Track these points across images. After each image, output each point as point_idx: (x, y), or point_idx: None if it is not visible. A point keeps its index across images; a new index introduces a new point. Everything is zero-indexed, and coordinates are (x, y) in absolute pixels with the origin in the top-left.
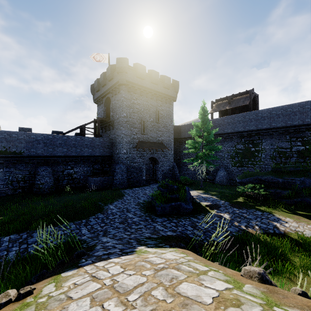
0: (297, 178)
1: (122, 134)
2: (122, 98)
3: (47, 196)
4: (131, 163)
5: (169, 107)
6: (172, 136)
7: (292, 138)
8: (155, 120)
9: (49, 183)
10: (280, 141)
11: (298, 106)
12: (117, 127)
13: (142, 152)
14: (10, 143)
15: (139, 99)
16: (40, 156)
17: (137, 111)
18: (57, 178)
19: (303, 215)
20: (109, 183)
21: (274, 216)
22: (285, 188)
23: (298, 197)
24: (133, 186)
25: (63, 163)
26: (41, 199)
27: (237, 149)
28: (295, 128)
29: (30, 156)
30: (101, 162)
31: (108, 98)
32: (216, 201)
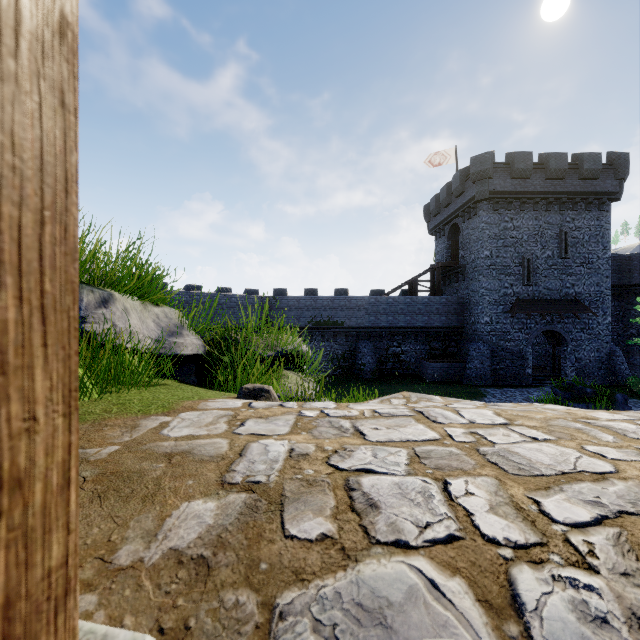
0: None
1: (482, 289)
2: (482, 225)
3: (371, 382)
4: (501, 341)
5: (599, 217)
6: (608, 282)
7: None
8: (558, 253)
9: (372, 365)
10: None
11: None
12: (472, 276)
13: (525, 320)
14: (332, 311)
15: (518, 218)
16: (361, 327)
17: (513, 242)
18: (379, 358)
19: None
20: (457, 374)
21: None
22: None
23: None
24: (503, 385)
25: (387, 337)
26: (365, 384)
27: None
28: None
29: (350, 327)
30: (443, 337)
31: (455, 225)
32: None
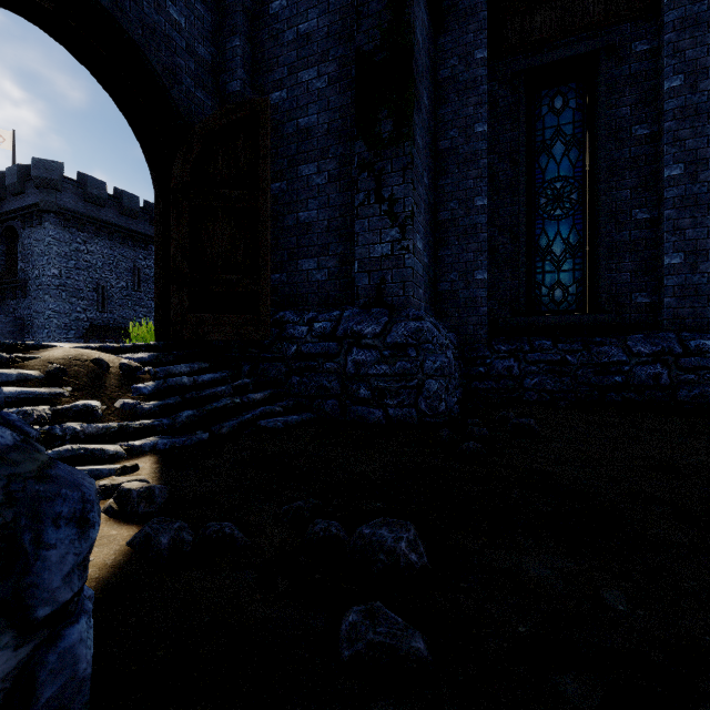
0: None
1: (49, 310)
2: (49, 239)
3: None
4: None
5: None
6: None
7: None
8: (132, 285)
9: None
10: None
11: None
12: (37, 294)
13: None
14: None
15: (93, 243)
16: None
17: (88, 266)
18: None
19: None
20: None
21: None
22: None
23: None
24: None
25: None
26: None
27: None
28: None
29: None
30: None
31: (12, 228)
32: None
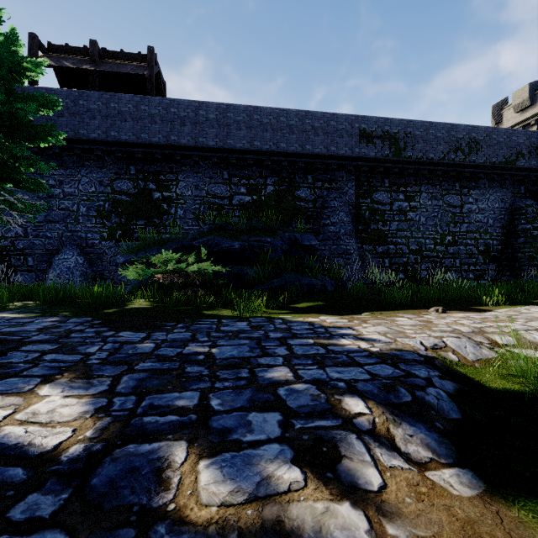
0: (265, 237)
1: None
2: None
3: None
4: None
5: None
6: None
7: (233, 178)
8: None
9: None
10: (213, 181)
11: (243, 111)
12: None
13: None
14: None
15: None
16: None
17: None
18: None
19: (316, 311)
20: None
21: (293, 322)
22: (248, 263)
23: (275, 277)
24: None
25: None
26: None
27: (118, 192)
28: (239, 155)
29: None
30: None
31: None
32: (4, 326)
